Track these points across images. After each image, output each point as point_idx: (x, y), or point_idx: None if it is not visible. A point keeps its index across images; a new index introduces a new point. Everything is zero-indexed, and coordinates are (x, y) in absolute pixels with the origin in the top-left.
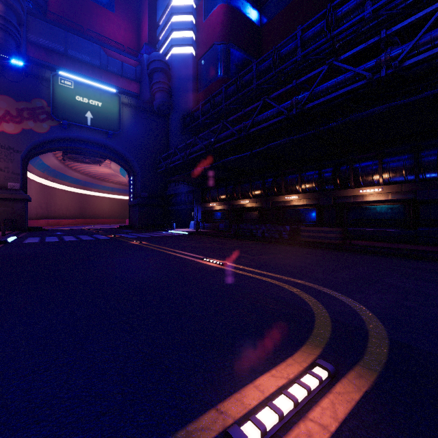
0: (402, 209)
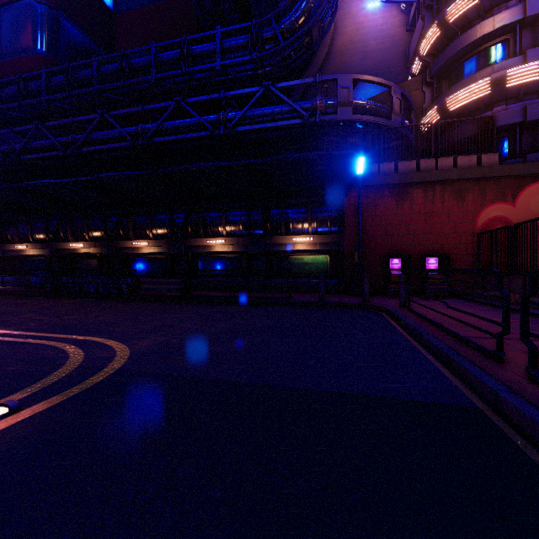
0: (241, 261)
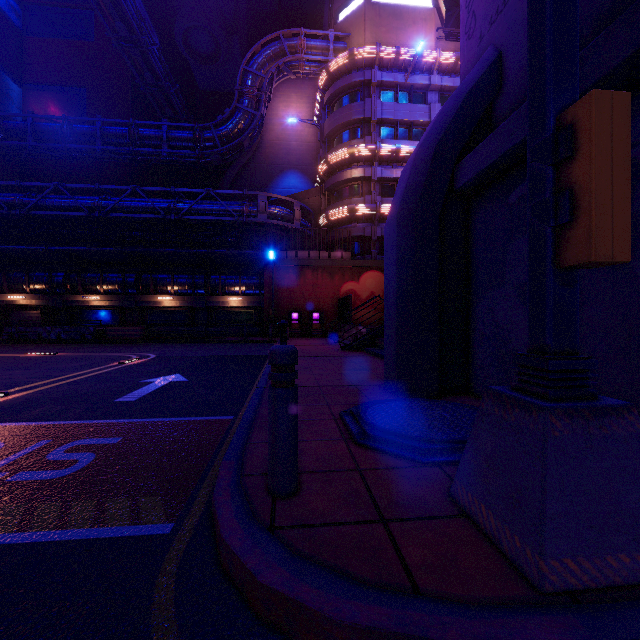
0: (186, 313)
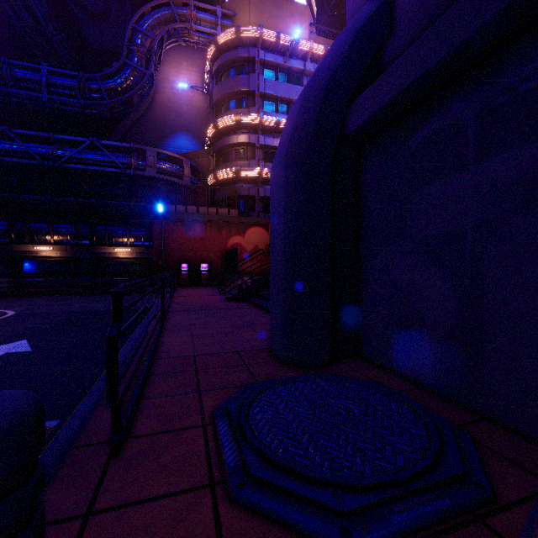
0: (69, 264)
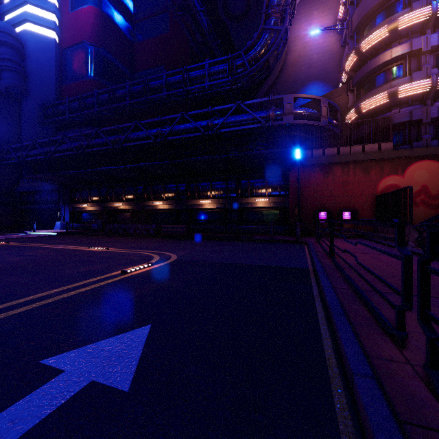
0: (222, 214)
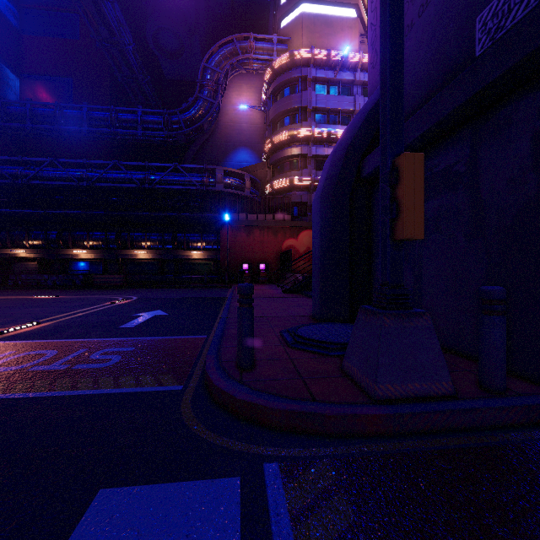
0: (157, 264)
